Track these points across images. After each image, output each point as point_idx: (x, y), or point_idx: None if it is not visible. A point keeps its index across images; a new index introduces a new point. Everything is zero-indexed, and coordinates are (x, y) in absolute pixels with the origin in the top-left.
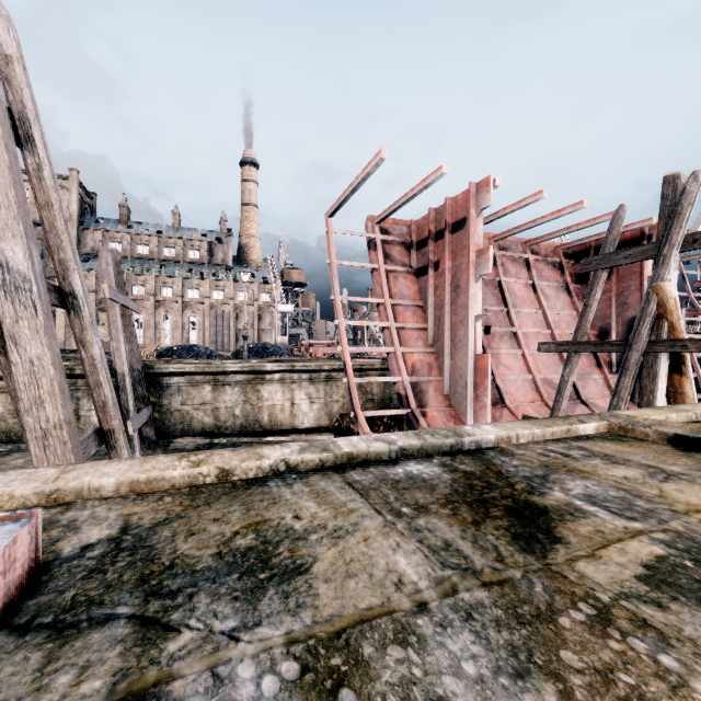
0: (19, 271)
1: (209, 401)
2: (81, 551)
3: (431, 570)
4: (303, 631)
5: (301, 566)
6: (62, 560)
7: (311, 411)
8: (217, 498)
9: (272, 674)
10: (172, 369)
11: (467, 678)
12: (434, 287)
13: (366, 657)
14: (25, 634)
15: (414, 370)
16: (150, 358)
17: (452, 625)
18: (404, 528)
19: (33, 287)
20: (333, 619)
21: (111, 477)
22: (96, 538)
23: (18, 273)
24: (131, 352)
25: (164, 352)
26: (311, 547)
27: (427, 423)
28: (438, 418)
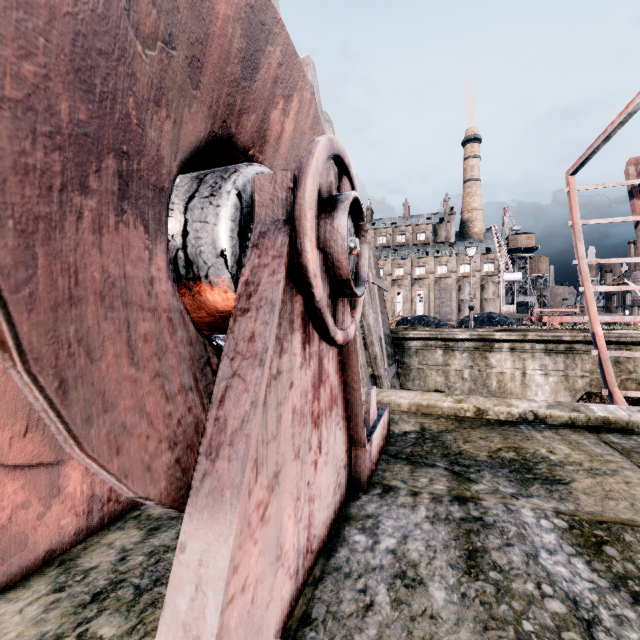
0: None
1: (440, 363)
2: (404, 433)
3: None
4: (568, 511)
5: (560, 480)
6: (396, 435)
7: (546, 383)
8: (478, 426)
9: (546, 520)
10: (411, 335)
11: None
12: None
13: (627, 540)
14: (396, 459)
15: None
16: (391, 326)
17: None
18: None
19: None
20: (594, 514)
21: (405, 399)
22: (409, 429)
23: None
24: (383, 321)
25: (401, 321)
26: (568, 472)
27: None
28: None
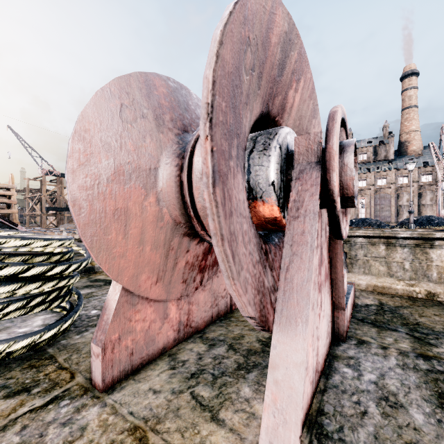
0: None
1: (383, 256)
2: (366, 305)
3: None
4: None
5: None
6: (360, 306)
7: None
8: (430, 306)
9: None
10: (357, 233)
11: None
12: None
13: None
14: (363, 322)
15: None
16: None
17: None
18: None
19: None
20: None
21: (363, 281)
22: (369, 303)
23: None
24: None
25: None
26: None
27: None
28: None
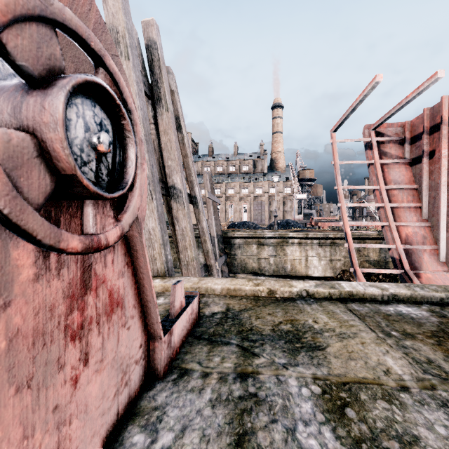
0: (178, 188)
1: (255, 254)
2: (212, 314)
3: (413, 371)
4: (322, 376)
5: (319, 346)
6: (206, 316)
7: (320, 265)
8: (268, 304)
9: (306, 387)
10: (236, 235)
11: (438, 434)
12: (428, 172)
13: (362, 399)
14: (200, 340)
15: (408, 240)
16: (224, 229)
17: (429, 405)
18: (392, 343)
19: (183, 195)
20: (340, 376)
21: (219, 285)
22: (217, 310)
23: (178, 189)
24: (217, 225)
25: (231, 225)
26: (325, 338)
27: (421, 283)
28: (433, 280)
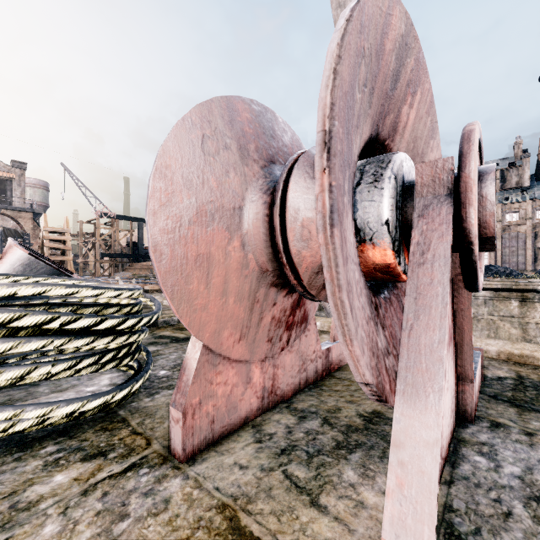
0: None
1: (516, 315)
2: (498, 378)
3: None
4: None
5: None
6: (490, 378)
7: None
8: None
9: None
10: None
11: None
12: None
13: None
14: (497, 400)
15: None
16: None
17: None
18: None
19: None
20: None
21: (493, 346)
22: (503, 375)
23: None
24: None
25: None
26: None
27: None
28: None
